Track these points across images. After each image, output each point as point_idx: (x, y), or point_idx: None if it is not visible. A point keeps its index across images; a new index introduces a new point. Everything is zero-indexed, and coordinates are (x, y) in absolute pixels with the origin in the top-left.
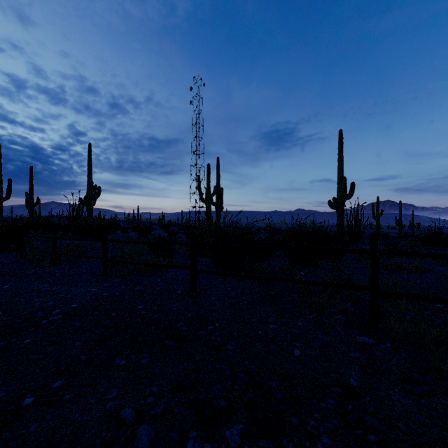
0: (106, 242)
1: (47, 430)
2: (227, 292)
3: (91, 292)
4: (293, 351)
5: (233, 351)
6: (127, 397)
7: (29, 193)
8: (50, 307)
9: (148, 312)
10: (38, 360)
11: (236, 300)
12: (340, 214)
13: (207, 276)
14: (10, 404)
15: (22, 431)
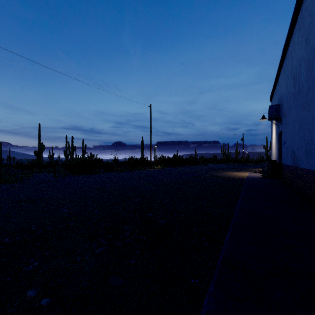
0: None
1: None
2: None
3: None
4: None
5: None
6: None
7: None
8: None
9: None
10: None
11: None
12: None
13: None
14: None
15: None
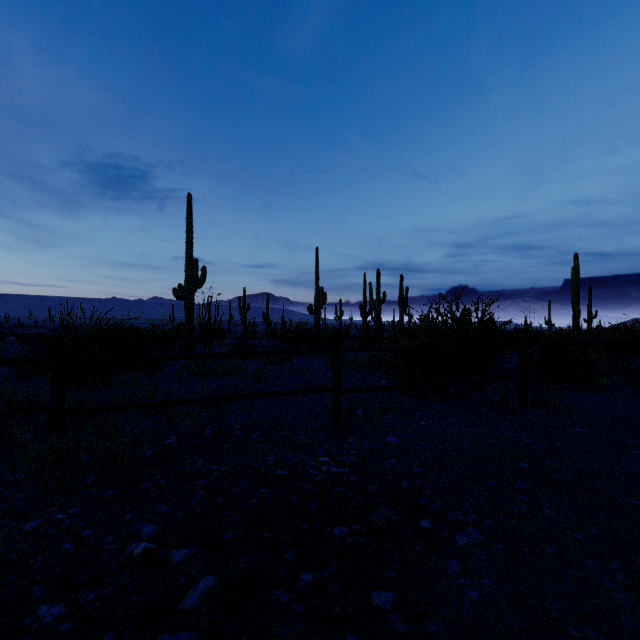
0: None
1: None
2: None
3: None
4: None
5: None
6: None
7: None
8: None
9: None
10: None
11: None
12: (189, 307)
13: None
14: None
15: None
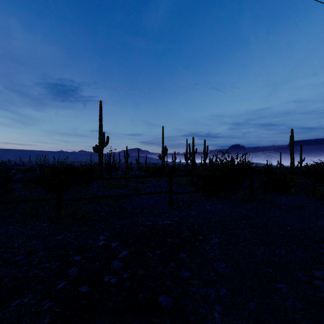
0: None
1: None
2: None
3: None
4: None
5: None
6: None
7: None
8: None
9: None
10: None
11: None
12: (100, 156)
13: None
14: None
15: None
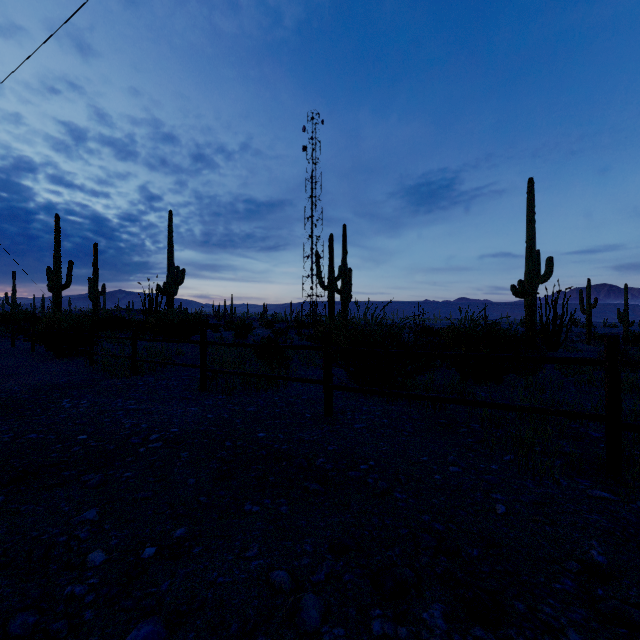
0: (205, 345)
1: (184, 590)
2: (376, 418)
3: (191, 413)
4: (494, 506)
5: (404, 501)
6: (274, 555)
7: (93, 279)
8: (144, 431)
9: (274, 442)
10: (146, 499)
11: (392, 430)
12: (530, 305)
13: (341, 395)
14: (128, 554)
15: (152, 589)
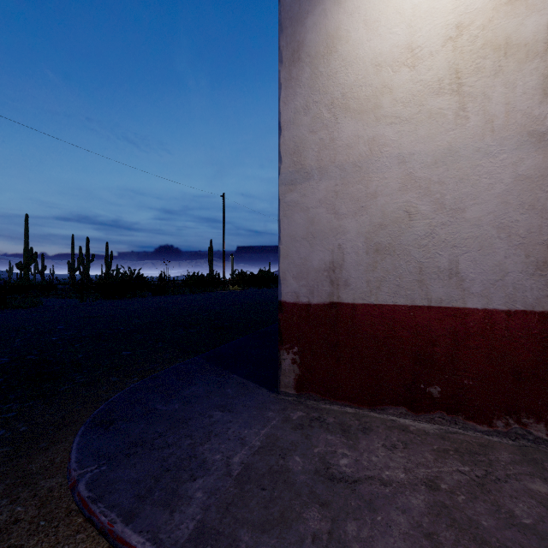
0: None
1: None
2: None
3: None
4: None
5: None
6: None
7: None
8: None
9: None
10: None
11: None
12: None
13: None
14: None
15: None
